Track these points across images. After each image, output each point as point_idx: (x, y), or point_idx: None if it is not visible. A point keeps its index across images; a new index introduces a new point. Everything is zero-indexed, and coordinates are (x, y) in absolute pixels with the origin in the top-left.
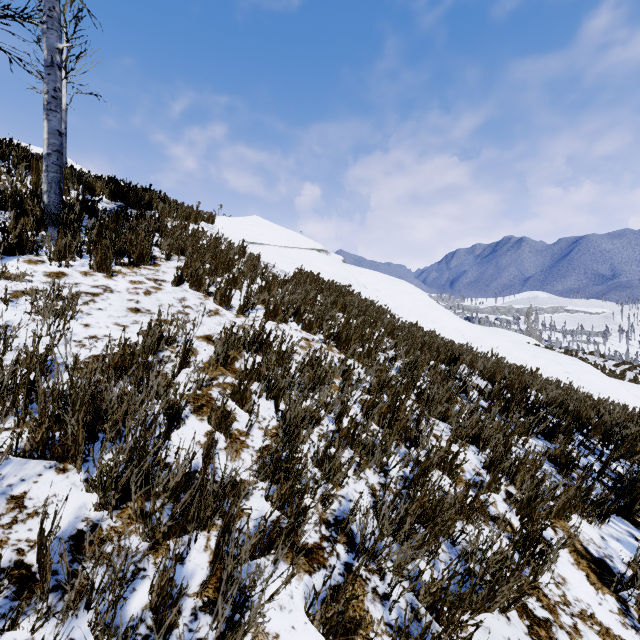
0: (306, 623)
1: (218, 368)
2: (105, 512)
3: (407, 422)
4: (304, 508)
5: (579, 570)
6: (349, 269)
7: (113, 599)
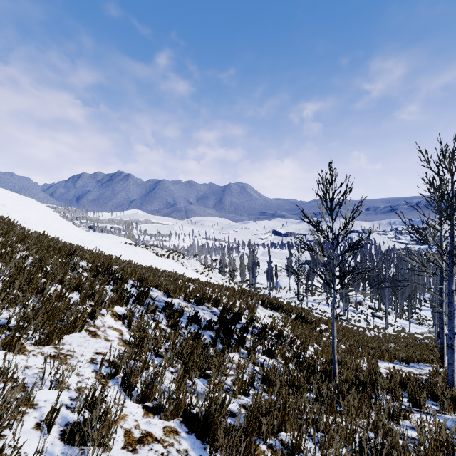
0: None
1: None
2: None
3: (38, 284)
4: None
5: (112, 318)
6: None
7: None
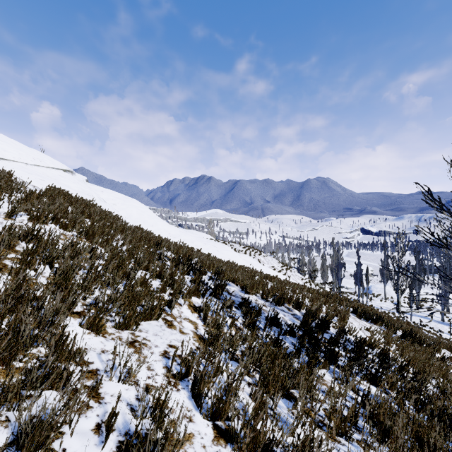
0: (80, 328)
1: (4, 250)
2: None
3: (126, 269)
4: (76, 298)
5: (189, 309)
6: (92, 187)
7: (0, 319)
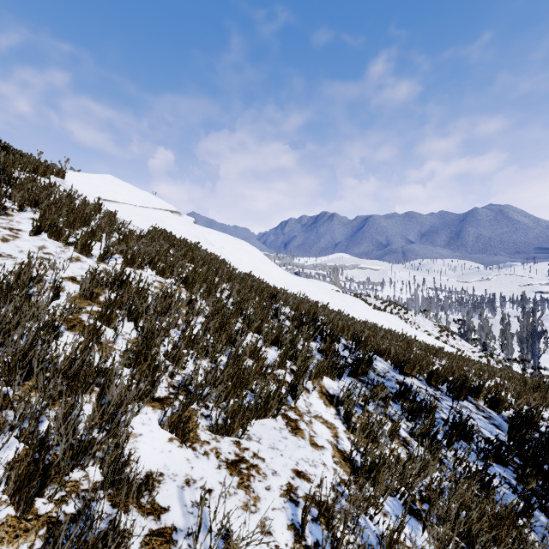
0: (159, 429)
1: (85, 300)
2: (8, 387)
3: (232, 332)
4: (158, 376)
5: (320, 400)
6: (199, 229)
7: (35, 415)
